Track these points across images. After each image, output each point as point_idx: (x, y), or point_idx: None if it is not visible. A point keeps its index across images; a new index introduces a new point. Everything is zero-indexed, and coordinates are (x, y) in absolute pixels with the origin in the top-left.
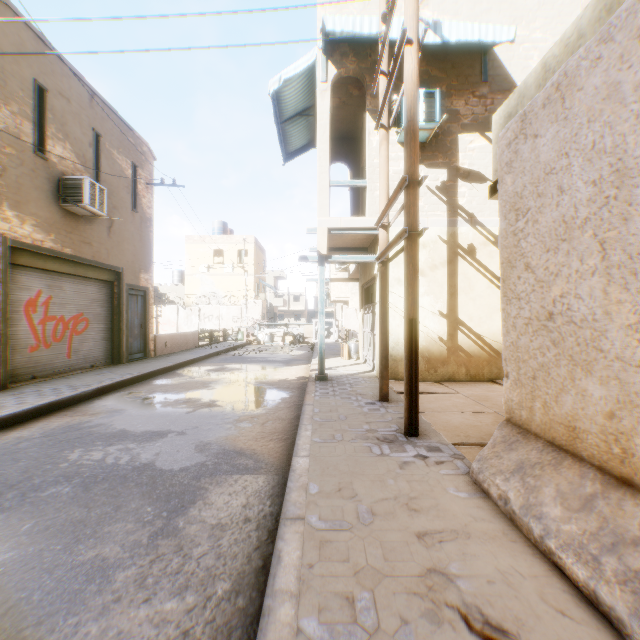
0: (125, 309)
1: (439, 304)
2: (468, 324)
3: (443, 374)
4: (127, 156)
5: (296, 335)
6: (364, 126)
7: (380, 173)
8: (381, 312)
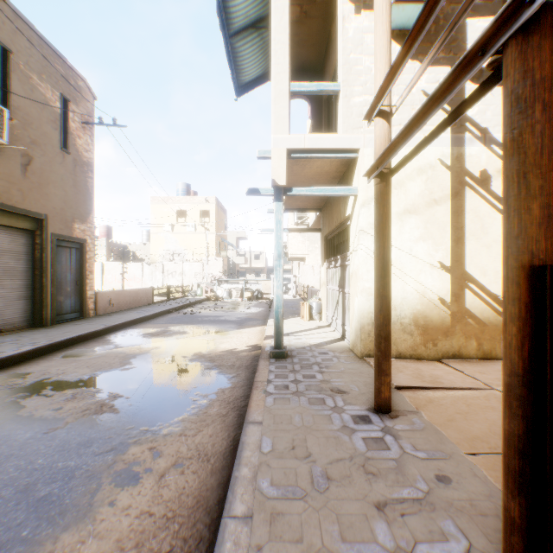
0: (51, 263)
1: (439, 253)
2: (480, 280)
3: (445, 349)
4: (54, 86)
5: (254, 291)
6: (329, 46)
7: (376, 24)
8: (378, 260)
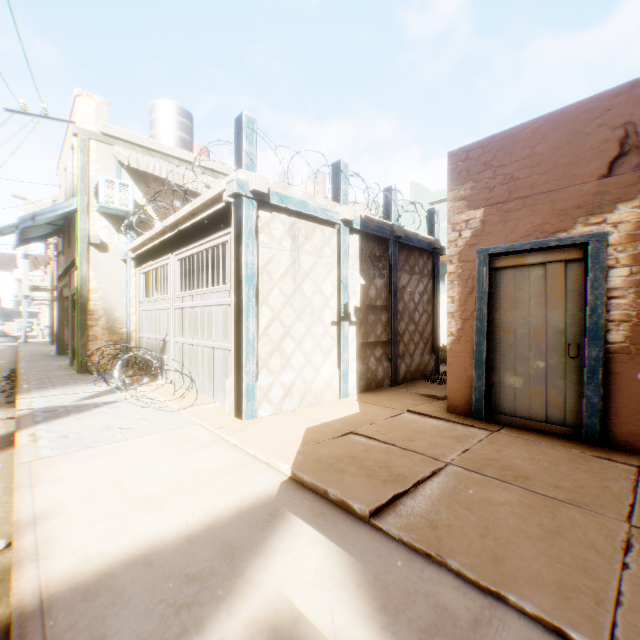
0: None
1: None
2: None
3: None
4: None
5: None
6: None
7: (51, 277)
8: (51, 317)
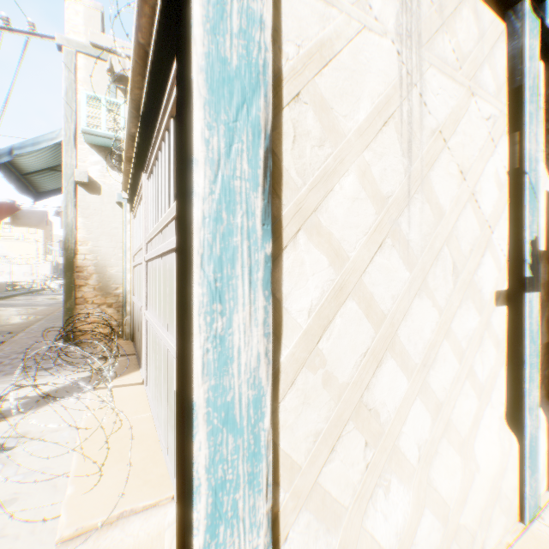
0: None
1: None
2: None
3: None
4: None
5: None
6: None
7: None
8: None
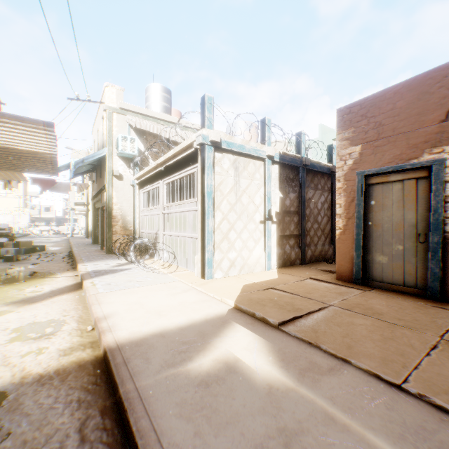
0: None
1: None
2: None
3: None
4: None
5: (56, 230)
6: None
7: (86, 196)
8: (86, 221)
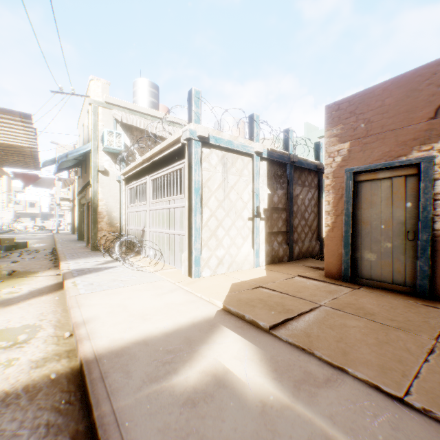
0: None
1: None
2: None
3: None
4: None
5: (41, 226)
6: None
7: (72, 192)
8: (72, 217)
